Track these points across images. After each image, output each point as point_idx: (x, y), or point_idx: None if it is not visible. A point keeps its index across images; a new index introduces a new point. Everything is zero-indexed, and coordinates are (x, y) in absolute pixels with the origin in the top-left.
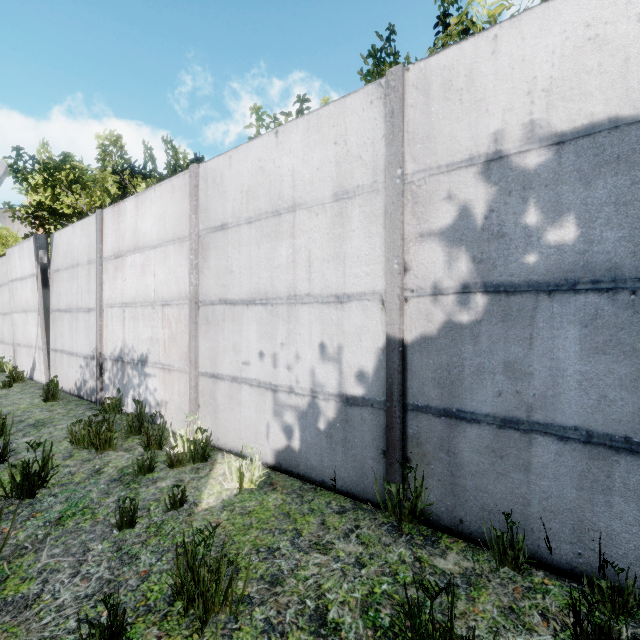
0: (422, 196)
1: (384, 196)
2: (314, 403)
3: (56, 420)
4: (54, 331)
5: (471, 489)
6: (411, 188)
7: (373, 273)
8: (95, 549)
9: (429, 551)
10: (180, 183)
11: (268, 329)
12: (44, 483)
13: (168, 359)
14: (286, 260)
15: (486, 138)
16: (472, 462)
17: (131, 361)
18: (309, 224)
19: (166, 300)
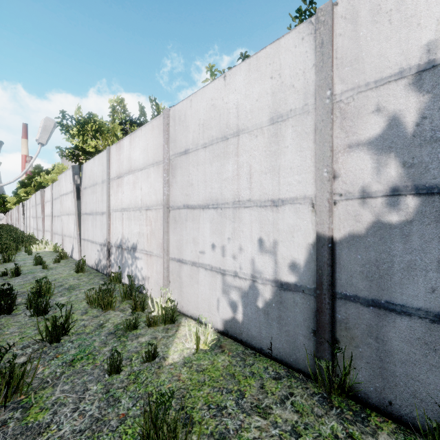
0: (350, 112)
1: (314, 116)
2: (254, 286)
3: (81, 286)
4: (83, 227)
5: (401, 375)
6: (339, 106)
7: (304, 181)
8: (91, 389)
9: (360, 428)
10: (157, 123)
11: (218, 227)
12: (66, 332)
13: (149, 247)
14: (232, 174)
15: (417, 50)
16: (402, 351)
17: (127, 248)
18: (250, 144)
19: (148, 206)
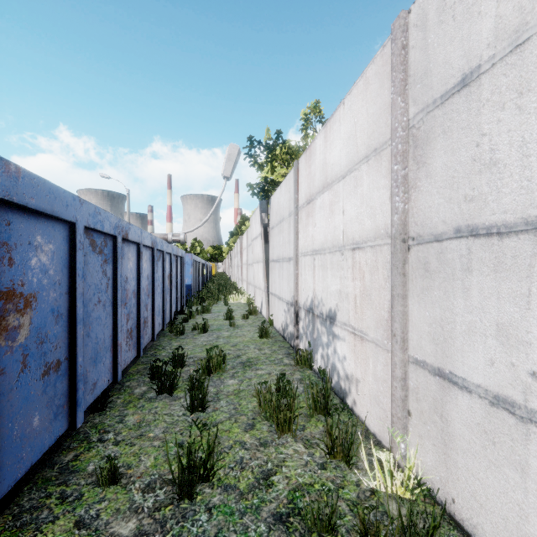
0: None
1: None
2: None
3: (260, 362)
4: (271, 278)
5: None
6: None
7: None
8: None
9: None
10: (376, 67)
11: None
12: (209, 476)
13: (359, 322)
14: None
15: None
16: None
17: (320, 315)
18: None
19: (357, 242)
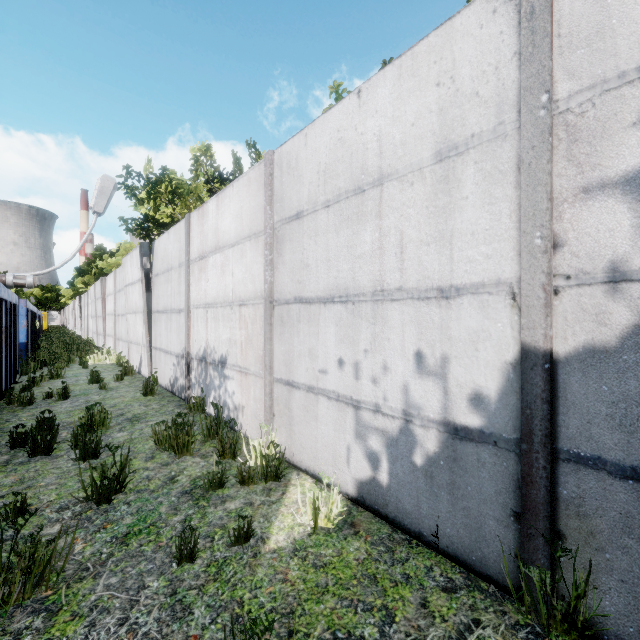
0: (587, 128)
1: (516, 141)
2: (407, 429)
3: (149, 416)
4: (155, 330)
5: None
6: (565, 120)
7: (497, 255)
8: (150, 587)
9: None
10: (256, 175)
11: (348, 332)
12: (122, 488)
13: (245, 362)
14: (371, 247)
15: None
16: None
17: (213, 362)
18: (401, 198)
19: (243, 300)
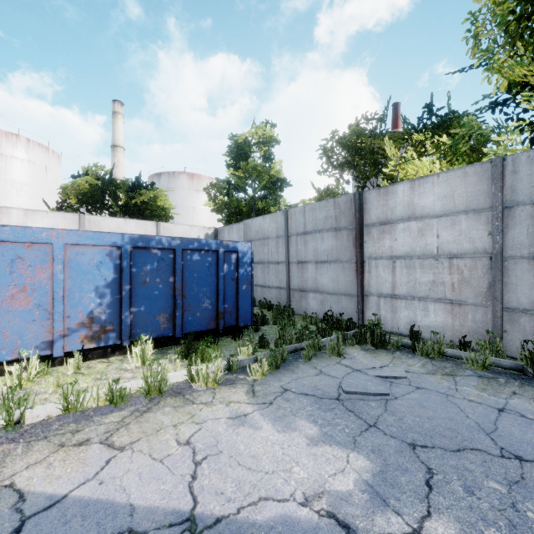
0: None
1: None
2: None
3: None
4: None
5: None
6: None
7: None
8: None
9: None
10: (71, 217)
11: None
12: None
13: None
14: None
15: None
16: None
17: None
18: None
19: None
